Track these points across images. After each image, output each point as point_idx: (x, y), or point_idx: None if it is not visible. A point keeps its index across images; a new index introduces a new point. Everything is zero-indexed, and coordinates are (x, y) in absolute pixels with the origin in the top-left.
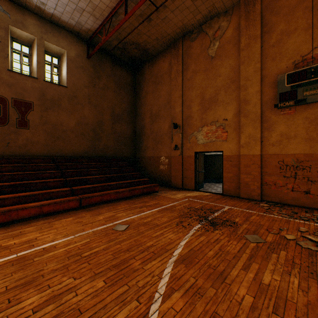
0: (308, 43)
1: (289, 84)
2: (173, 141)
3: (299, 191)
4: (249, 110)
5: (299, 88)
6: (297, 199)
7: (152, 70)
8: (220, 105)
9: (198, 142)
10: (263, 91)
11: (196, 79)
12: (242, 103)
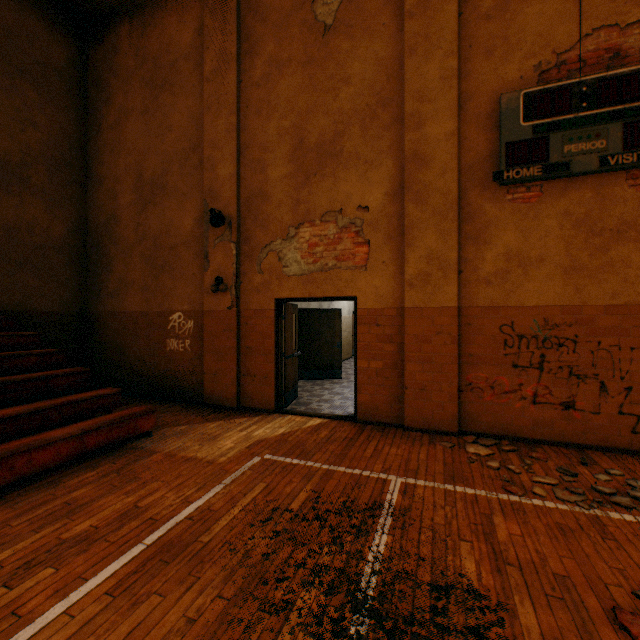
0: (571, 21)
1: (530, 121)
2: (211, 265)
3: (550, 402)
4: (430, 183)
5: (553, 133)
6: (547, 425)
7: (144, 43)
8: (351, 165)
9: (285, 270)
10: (462, 135)
11: (279, 86)
12: (410, 162)
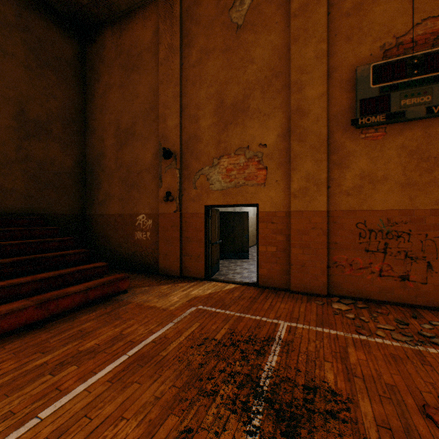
0: (406, 15)
1: (377, 84)
2: (163, 184)
3: (391, 275)
4: (307, 128)
5: (393, 92)
6: (389, 291)
7: (120, 41)
8: (254, 117)
9: (211, 186)
10: (330, 95)
11: (207, 66)
12: (294, 114)
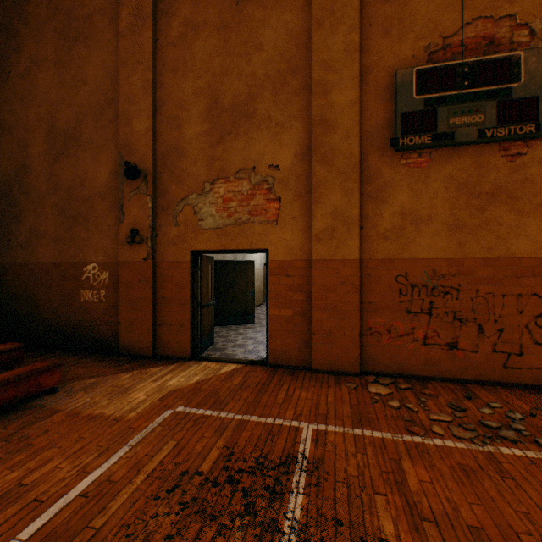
0: (455, 10)
1: (421, 95)
2: (126, 217)
3: (438, 343)
4: (335, 146)
5: (441, 106)
6: (435, 364)
7: None
8: (263, 126)
9: (200, 223)
10: (364, 104)
11: (195, 47)
12: (317, 126)
